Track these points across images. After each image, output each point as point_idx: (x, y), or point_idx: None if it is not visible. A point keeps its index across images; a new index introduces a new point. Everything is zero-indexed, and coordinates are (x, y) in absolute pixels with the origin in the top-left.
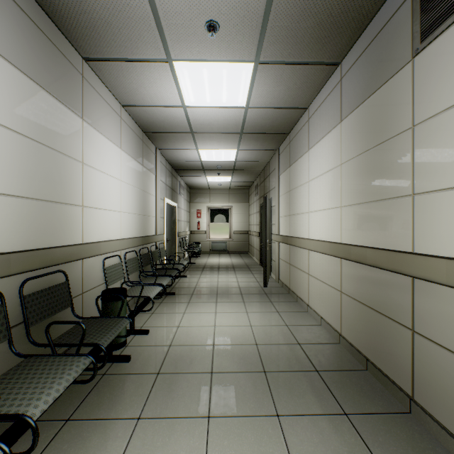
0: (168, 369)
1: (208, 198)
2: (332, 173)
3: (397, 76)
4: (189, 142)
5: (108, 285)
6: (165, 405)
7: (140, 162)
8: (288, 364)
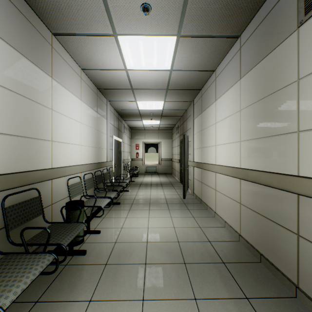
0: (113, 261)
1: (143, 136)
2: (233, 117)
3: (285, 42)
4: (130, 96)
5: (71, 198)
6: (110, 290)
7: (95, 110)
8: (202, 257)
